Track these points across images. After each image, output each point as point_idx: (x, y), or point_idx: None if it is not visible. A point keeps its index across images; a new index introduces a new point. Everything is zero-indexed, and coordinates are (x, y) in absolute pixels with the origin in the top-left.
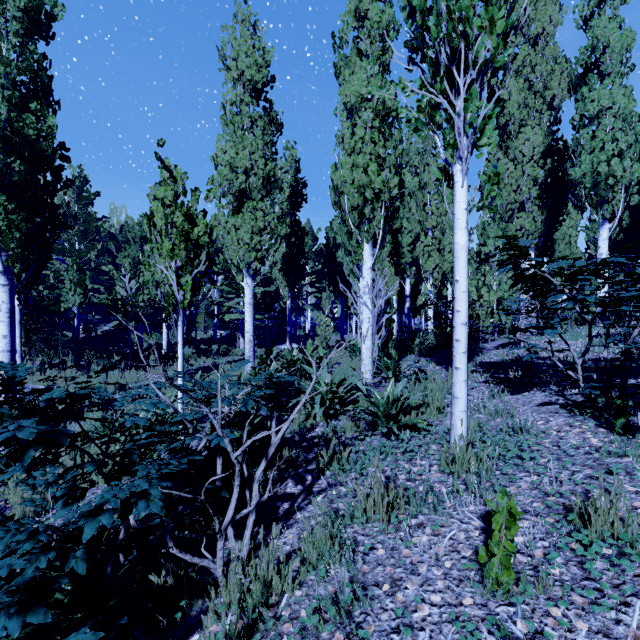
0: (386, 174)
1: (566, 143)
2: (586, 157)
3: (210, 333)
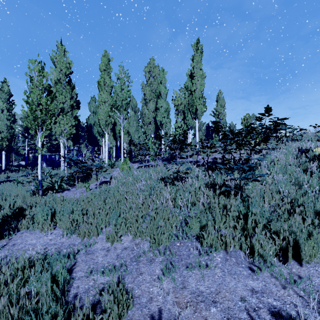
0: (111, 119)
1: None
2: (159, 116)
3: (19, 162)
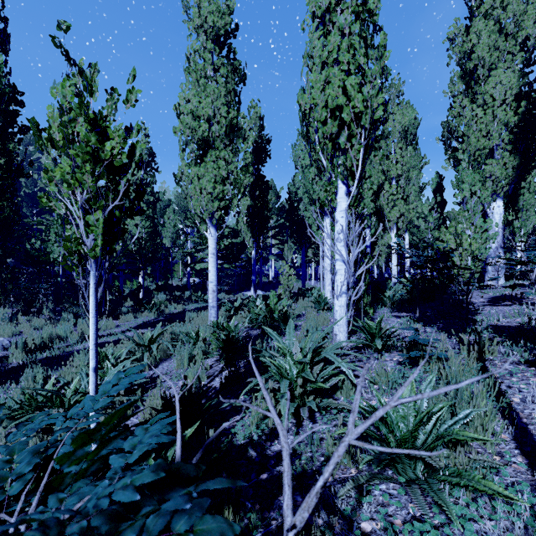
0: (368, 90)
1: None
2: None
3: (185, 280)
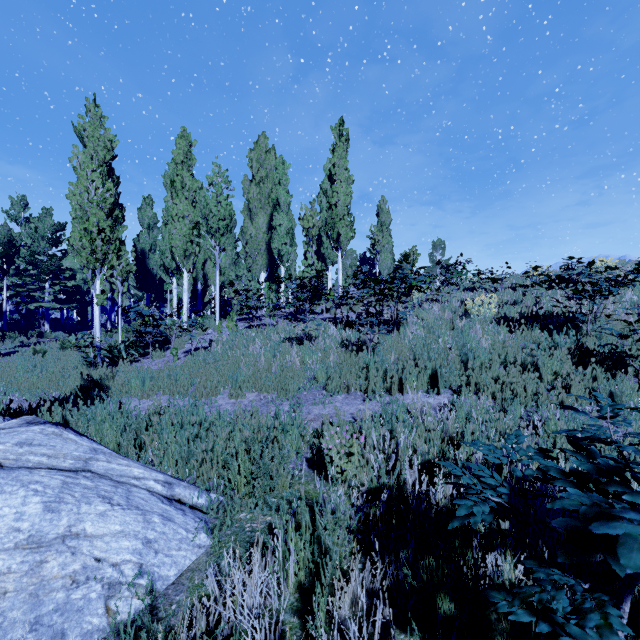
0: (195, 246)
1: None
2: (276, 241)
3: None
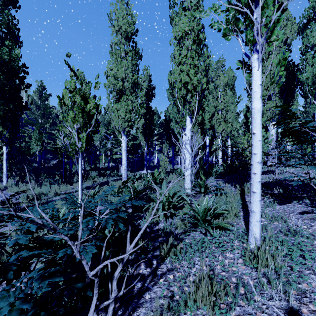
0: (199, 76)
1: (294, 63)
2: (309, 68)
3: (106, 164)
